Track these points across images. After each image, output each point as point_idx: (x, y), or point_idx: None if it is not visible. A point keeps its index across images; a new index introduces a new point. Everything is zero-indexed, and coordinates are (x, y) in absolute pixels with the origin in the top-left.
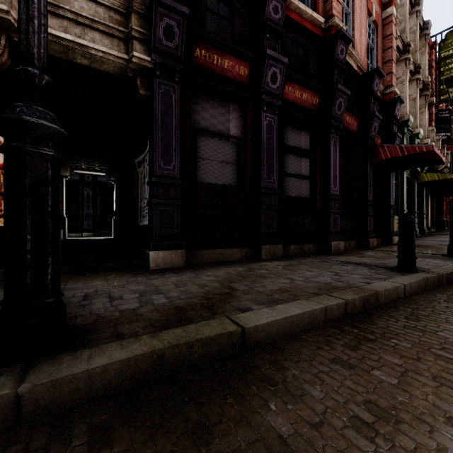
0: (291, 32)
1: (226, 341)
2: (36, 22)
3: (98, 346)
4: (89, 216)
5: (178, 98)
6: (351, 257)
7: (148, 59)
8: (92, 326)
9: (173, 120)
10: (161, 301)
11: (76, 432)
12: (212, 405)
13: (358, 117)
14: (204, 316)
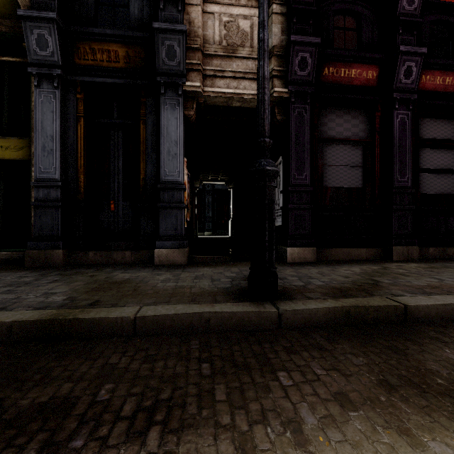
0: (429, 14)
1: (391, 312)
2: (267, 111)
3: (303, 300)
4: (209, 218)
5: (309, 117)
6: None
7: (285, 91)
8: (285, 291)
9: (305, 136)
10: (319, 283)
11: (315, 336)
12: (396, 342)
13: None
14: (364, 295)
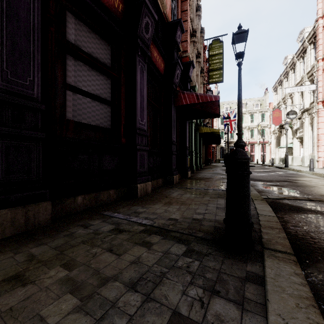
0: None
1: None
2: None
3: None
4: None
5: None
6: (158, 208)
7: None
8: None
9: None
10: None
11: None
12: None
13: (165, 59)
14: None
